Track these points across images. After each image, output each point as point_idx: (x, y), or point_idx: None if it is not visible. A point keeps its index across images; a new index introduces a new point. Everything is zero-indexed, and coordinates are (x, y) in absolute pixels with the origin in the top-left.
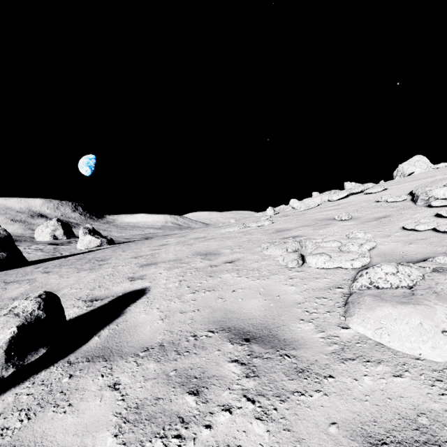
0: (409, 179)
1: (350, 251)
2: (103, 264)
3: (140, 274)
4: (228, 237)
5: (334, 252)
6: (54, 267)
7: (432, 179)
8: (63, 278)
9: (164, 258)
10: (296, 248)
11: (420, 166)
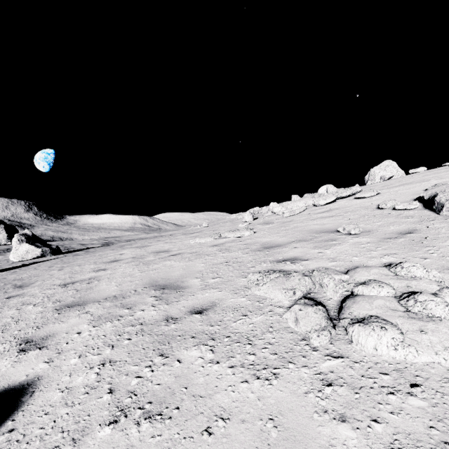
0: (398, 183)
1: (434, 317)
2: (14, 296)
3: (47, 330)
4: (198, 254)
5: (401, 316)
6: None
7: (429, 183)
8: None
9: (101, 292)
10: (307, 289)
11: (390, 171)
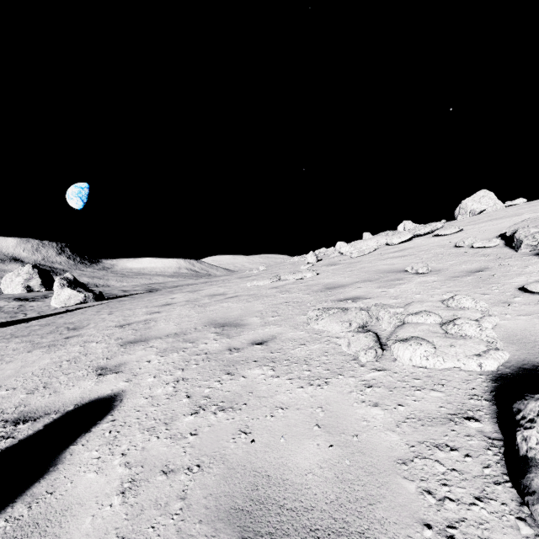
0: (487, 218)
1: (466, 336)
2: (72, 336)
3: (118, 360)
4: (256, 296)
5: (438, 336)
6: (1, 339)
7: (520, 217)
8: (1, 362)
9: (161, 330)
10: (364, 322)
11: (486, 203)
